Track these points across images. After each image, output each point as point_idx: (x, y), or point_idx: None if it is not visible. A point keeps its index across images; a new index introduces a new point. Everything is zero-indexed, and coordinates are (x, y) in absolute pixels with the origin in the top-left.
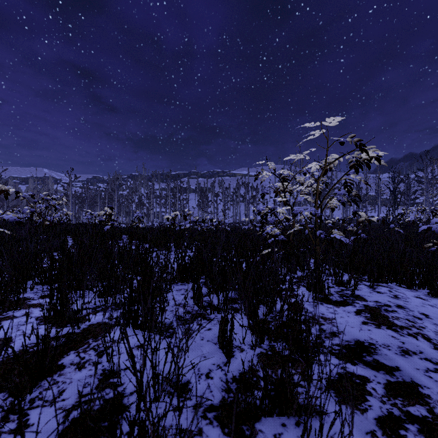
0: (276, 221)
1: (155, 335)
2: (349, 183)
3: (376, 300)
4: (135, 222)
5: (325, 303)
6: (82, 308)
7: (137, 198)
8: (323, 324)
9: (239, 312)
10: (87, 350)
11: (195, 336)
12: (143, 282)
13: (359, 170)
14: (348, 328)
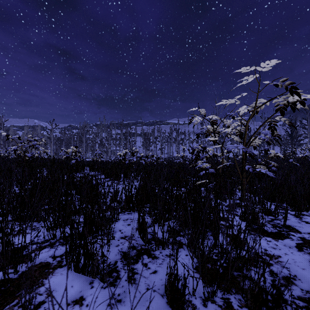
0: (206, 157)
1: (97, 282)
2: (273, 124)
3: (309, 232)
4: (96, 157)
5: (262, 235)
6: (22, 250)
7: (99, 140)
8: (271, 263)
9: (182, 247)
10: (15, 309)
11: (140, 283)
12: (84, 225)
13: (280, 114)
14: (300, 271)
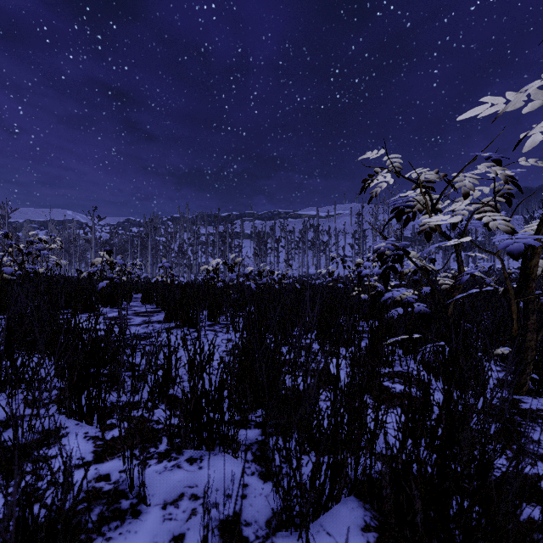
0: (403, 273)
1: None
2: None
3: None
4: (161, 275)
5: None
6: None
7: (177, 245)
8: None
9: None
10: None
11: None
12: None
13: None
14: None
